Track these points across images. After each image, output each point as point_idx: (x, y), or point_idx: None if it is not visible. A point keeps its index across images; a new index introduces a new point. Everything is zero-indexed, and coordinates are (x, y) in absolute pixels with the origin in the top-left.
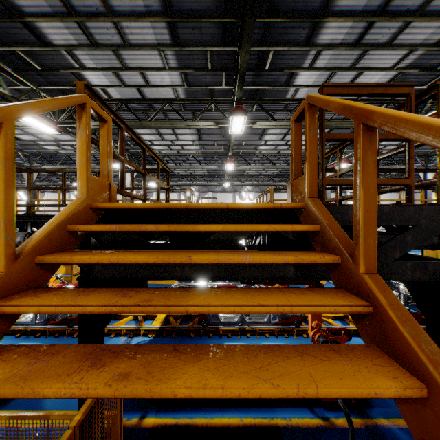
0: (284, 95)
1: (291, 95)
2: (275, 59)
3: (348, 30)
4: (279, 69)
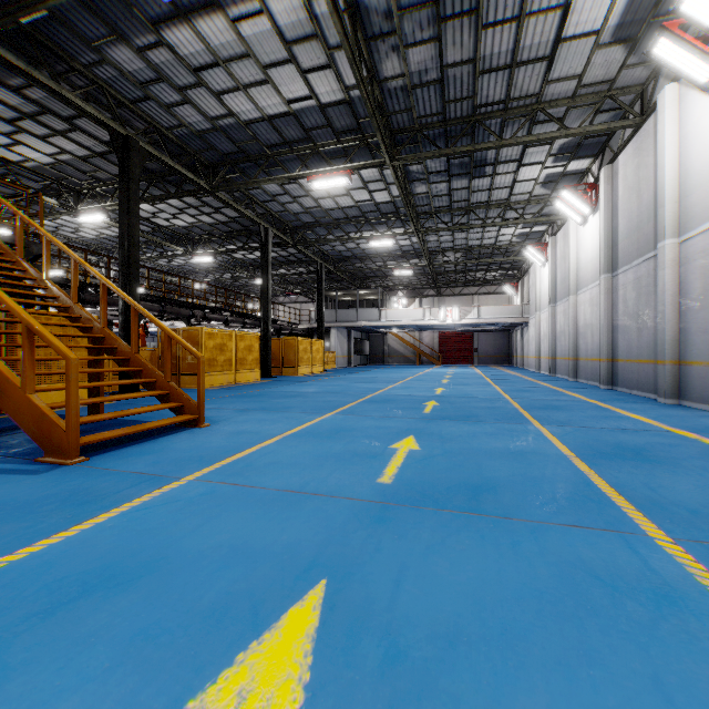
0: None
1: None
2: None
3: (2, 109)
4: None
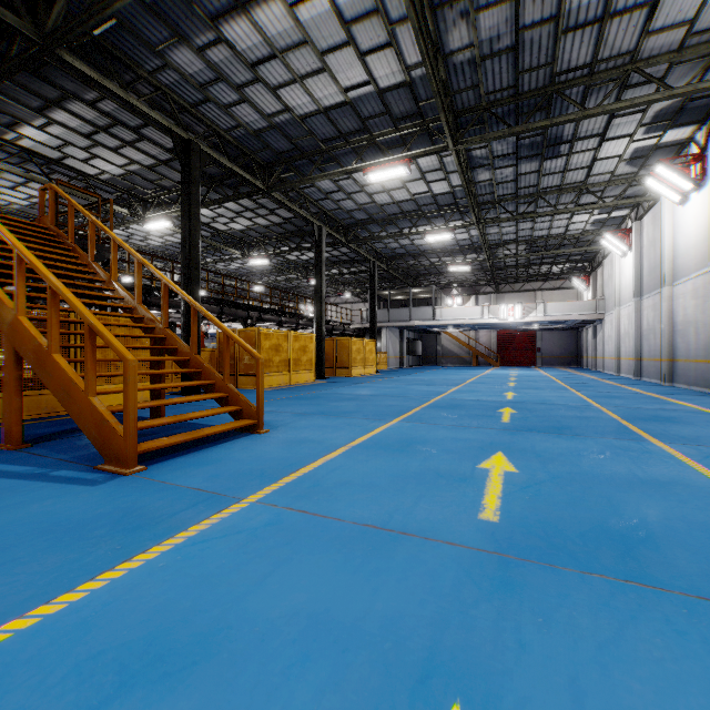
0: (2, 134)
1: (13, 138)
2: None
3: (80, 124)
4: (2, 111)
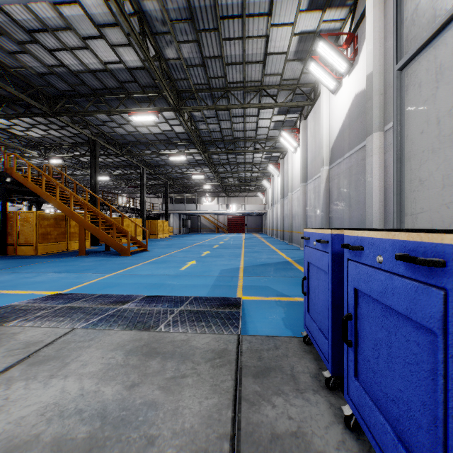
0: None
1: None
2: None
3: (32, 121)
4: None
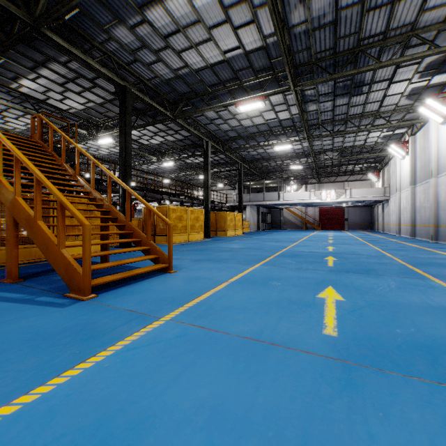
0: (9, 84)
1: (16, 87)
2: (6, 63)
3: (57, 77)
4: (9, 69)
